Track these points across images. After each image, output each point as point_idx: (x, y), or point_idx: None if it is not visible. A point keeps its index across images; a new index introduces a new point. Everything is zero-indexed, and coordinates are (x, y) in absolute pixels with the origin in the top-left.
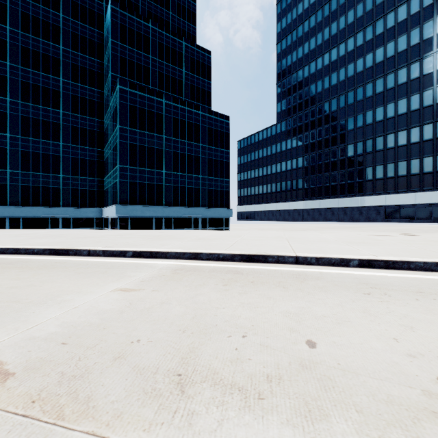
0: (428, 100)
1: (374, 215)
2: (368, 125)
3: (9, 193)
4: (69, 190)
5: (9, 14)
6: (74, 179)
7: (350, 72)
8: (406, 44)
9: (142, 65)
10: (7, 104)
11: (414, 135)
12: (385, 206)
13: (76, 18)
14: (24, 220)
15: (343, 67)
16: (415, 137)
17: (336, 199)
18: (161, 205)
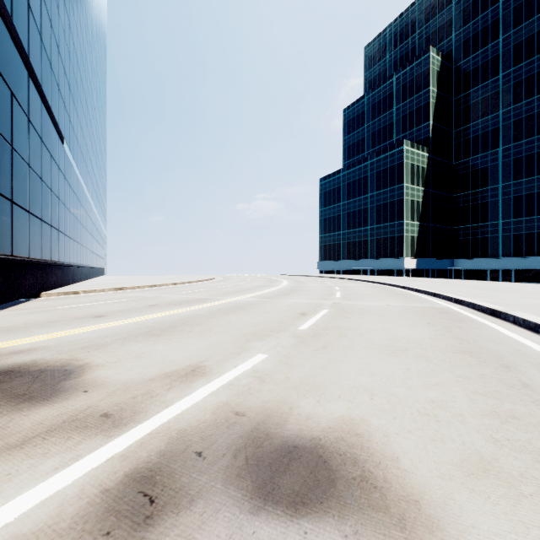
0: None
1: None
2: None
3: None
4: None
5: None
6: None
7: None
8: None
9: None
10: None
11: None
12: None
13: None
14: None
15: None
16: None
17: None
18: None
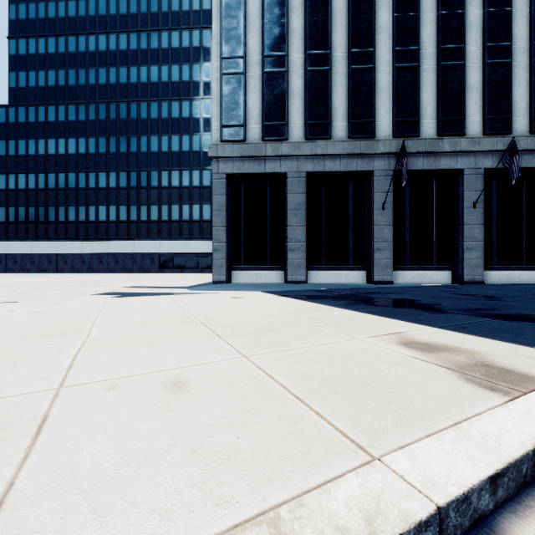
0: (197, 145)
1: (149, 264)
2: (143, 153)
3: None
4: None
5: None
6: None
7: (122, 78)
8: (179, 77)
9: None
10: None
11: (185, 179)
12: (160, 254)
13: None
14: None
15: (114, 66)
16: (187, 181)
17: (105, 242)
18: None
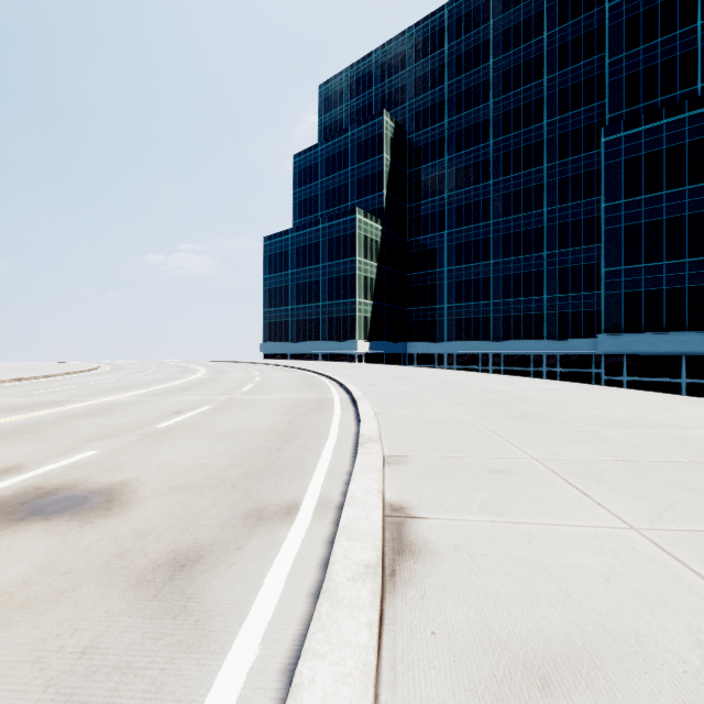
0: None
1: None
2: None
3: (491, 326)
4: (555, 315)
5: (491, 126)
6: (561, 299)
7: None
8: None
9: (676, 56)
10: (490, 227)
11: None
12: None
13: (565, 65)
14: (505, 357)
15: None
16: None
17: None
18: (703, 330)
